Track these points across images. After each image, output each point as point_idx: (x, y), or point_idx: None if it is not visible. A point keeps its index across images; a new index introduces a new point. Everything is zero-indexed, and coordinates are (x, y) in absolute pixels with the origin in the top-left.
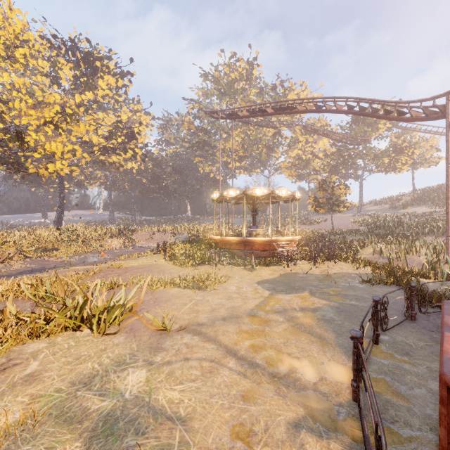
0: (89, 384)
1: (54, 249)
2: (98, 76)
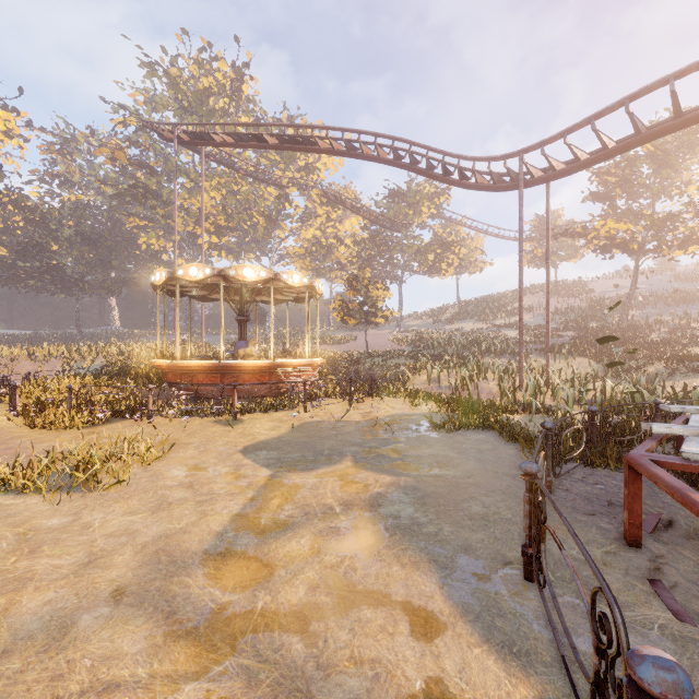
0: None
1: None
2: None
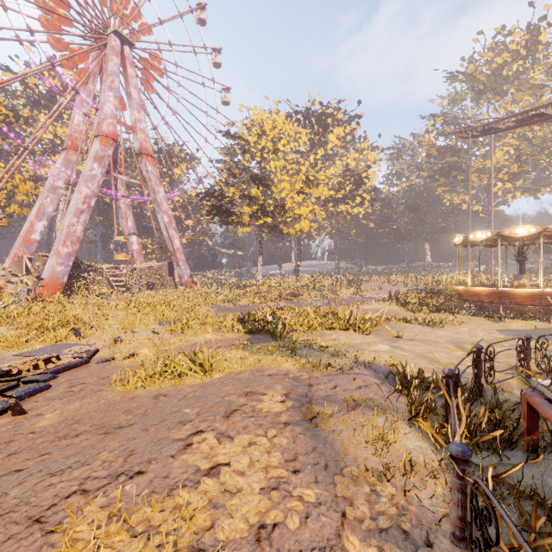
0: (362, 344)
1: (299, 294)
2: (328, 131)
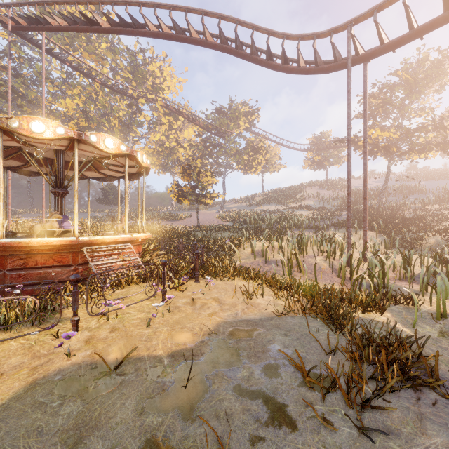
0: None
1: None
2: None
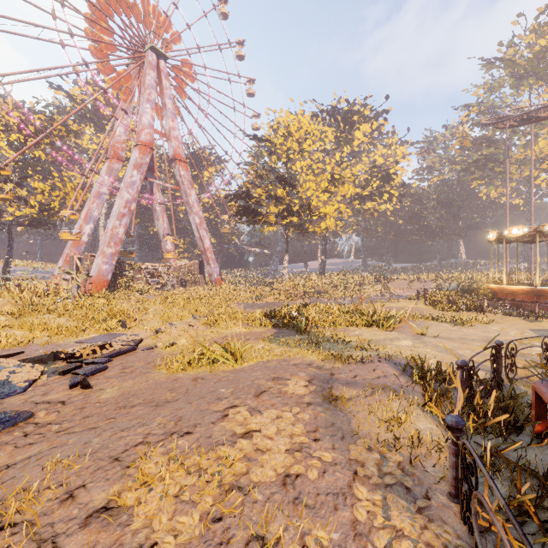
0: (384, 340)
1: (325, 292)
2: (354, 129)
